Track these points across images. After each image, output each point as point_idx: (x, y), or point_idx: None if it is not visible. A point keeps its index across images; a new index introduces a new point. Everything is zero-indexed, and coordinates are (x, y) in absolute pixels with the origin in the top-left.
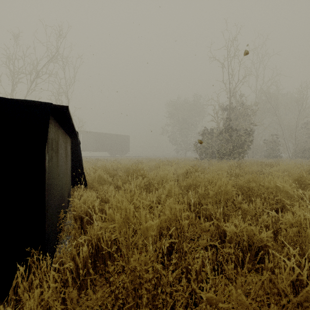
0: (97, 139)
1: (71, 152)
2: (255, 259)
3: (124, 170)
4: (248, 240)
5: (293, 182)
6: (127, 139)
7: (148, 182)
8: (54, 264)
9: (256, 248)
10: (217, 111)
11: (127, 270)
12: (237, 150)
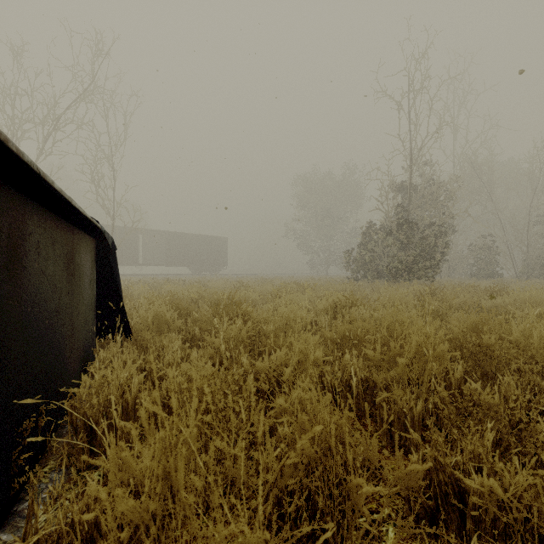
0: (169, 244)
1: (98, 267)
2: None
3: (211, 301)
4: (538, 523)
5: None
6: (222, 243)
7: (257, 329)
8: None
9: None
10: (386, 192)
11: None
12: (423, 264)
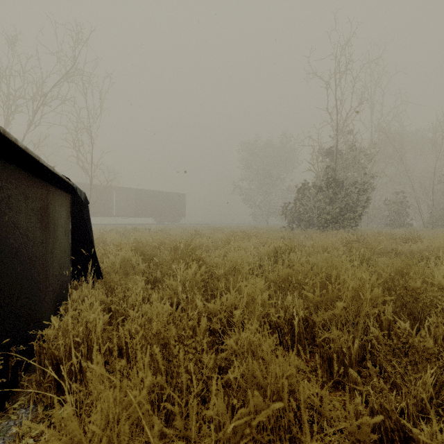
0: (138, 199)
1: (73, 219)
2: None
3: (171, 247)
4: None
5: None
6: (181, 199)
7: (210, 272)
8: None
9: None
10: (317, 156)
11: None
12: (347, 216)
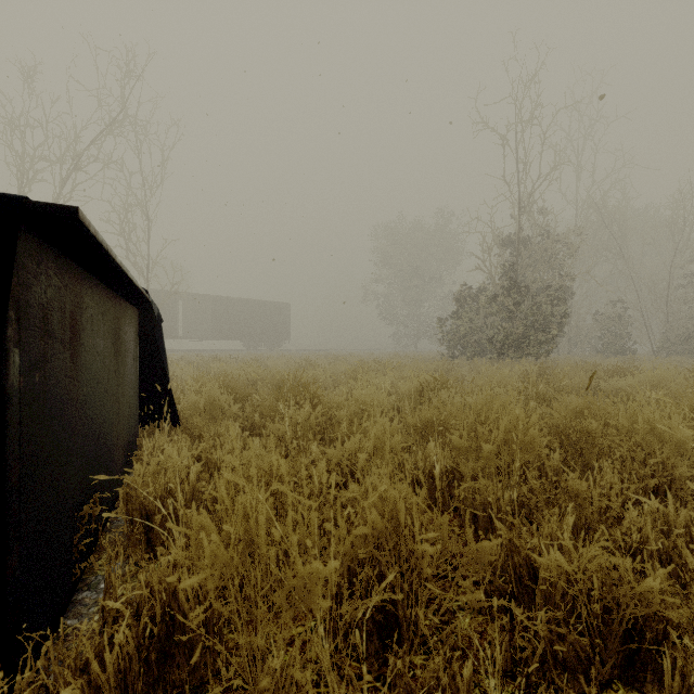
0: (217, 312)
1: (141, 342)
2: (623, 650)
3: (273, 383)
4: (603, 596)
5: (686, 416)
6: (283, 311)
7: (328, 415)
8: (17, 693)
9: (628, 620)
10: (489, 247)
11: (252, 692)
12: (534, 337)
